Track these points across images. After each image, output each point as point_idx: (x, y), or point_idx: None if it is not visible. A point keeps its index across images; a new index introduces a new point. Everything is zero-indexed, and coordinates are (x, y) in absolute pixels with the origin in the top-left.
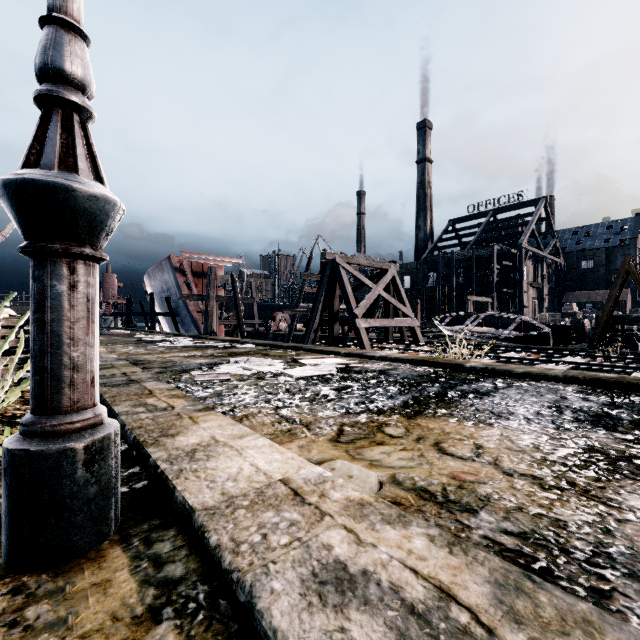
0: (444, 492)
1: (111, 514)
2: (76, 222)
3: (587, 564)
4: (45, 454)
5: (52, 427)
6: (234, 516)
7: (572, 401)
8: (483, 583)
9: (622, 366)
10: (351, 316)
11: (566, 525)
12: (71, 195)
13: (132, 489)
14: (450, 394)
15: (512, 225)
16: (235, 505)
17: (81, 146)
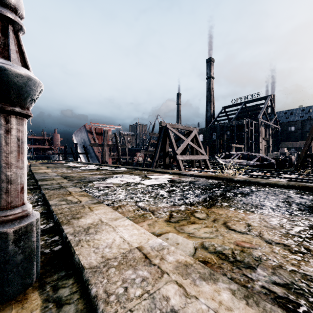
0: (233, 254)
1: (33, 271)
2: (8, 91)
3: None
4: None
5: None
6: (108, 273)
7: (294, 198)
8: None
9: None
10: (174, 154)
11: (312, 279)
12: (4, 73)
13: (52, 251)
14: (228, 194)
15: (254, 109)
16: (109, 265)
17: (13, 44)
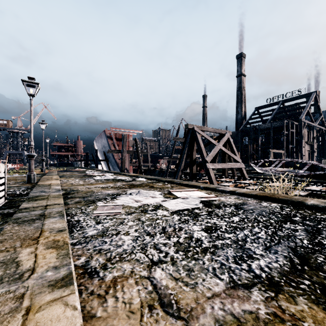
0: None
1: None
2: None
3: None
4: None
5: None
6: None
7: None
8: None
9: None
10: (203, 162)
11: None
12: None
13: None
14: None
15: (294, 108)
16: None
17: None
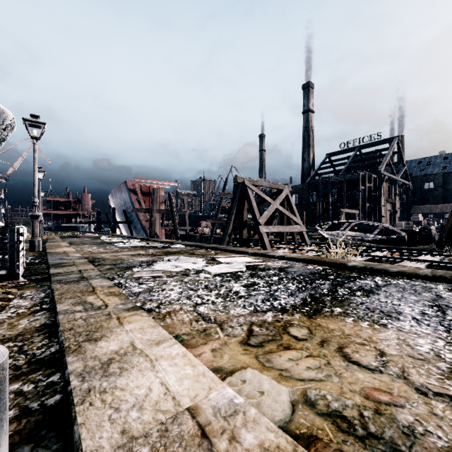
0: (362, 420)
1: None
2: None
3: None
4: None
5: None
6: None
7: (448, 300)
8: None
9: None
10: (256, 224)
11: None
12: None
13: (42, 406)
14: (340, 291)
15: (373, 157)
16: None
17: None
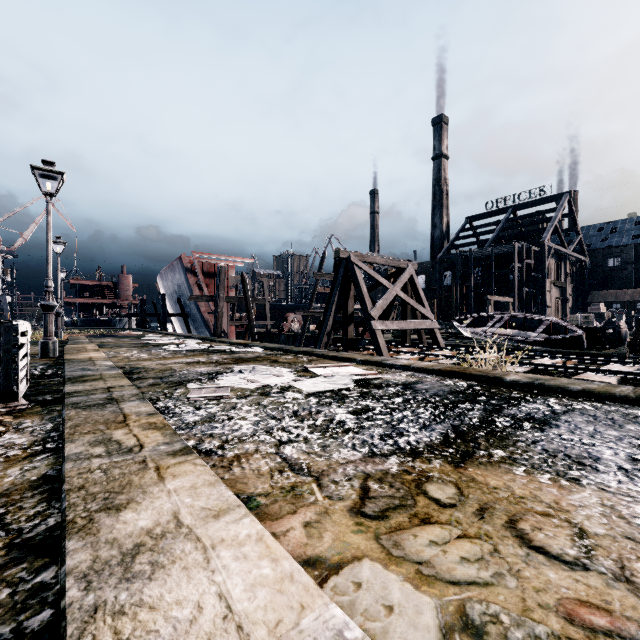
0: None
1: None
2: None
3: None
4: None
5: None
6: None
7: None
8: None
9: None
10: (366, 318)
11: None
12: None
13: (17, 634)
14: (499, 422)
15: (533, 222)
16: None
17: None
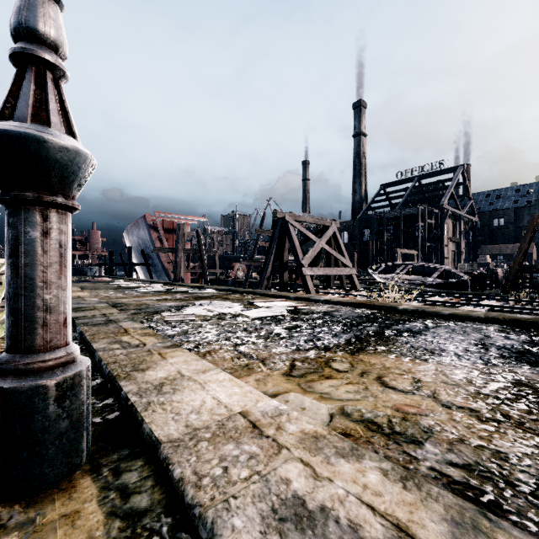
0: (390, 424)
1: (82, 446)
2: (48, 172)
3: (533, 497)
4: (17, 391)
5: (25, 365)
6: (197, 448)
7: (495, 339)
8: (440, 521)
9: (533, 308)
10: (298, 266)
11: (507, 457)
12: (43, 146)
13: (105, 420)
14: (387, 333)
15: (434, 189)
16: (198, 437)
17: (54, 101)
